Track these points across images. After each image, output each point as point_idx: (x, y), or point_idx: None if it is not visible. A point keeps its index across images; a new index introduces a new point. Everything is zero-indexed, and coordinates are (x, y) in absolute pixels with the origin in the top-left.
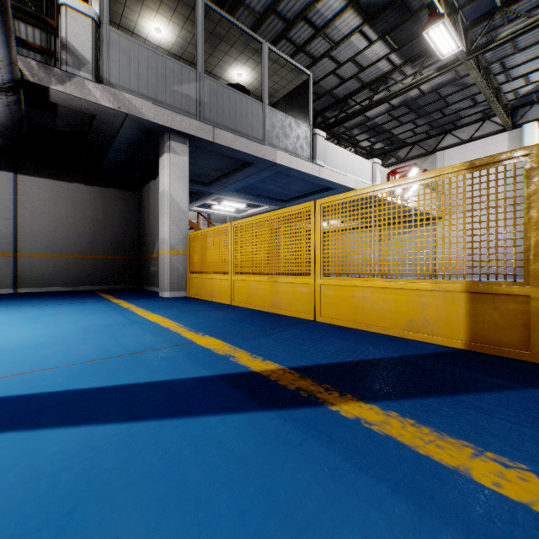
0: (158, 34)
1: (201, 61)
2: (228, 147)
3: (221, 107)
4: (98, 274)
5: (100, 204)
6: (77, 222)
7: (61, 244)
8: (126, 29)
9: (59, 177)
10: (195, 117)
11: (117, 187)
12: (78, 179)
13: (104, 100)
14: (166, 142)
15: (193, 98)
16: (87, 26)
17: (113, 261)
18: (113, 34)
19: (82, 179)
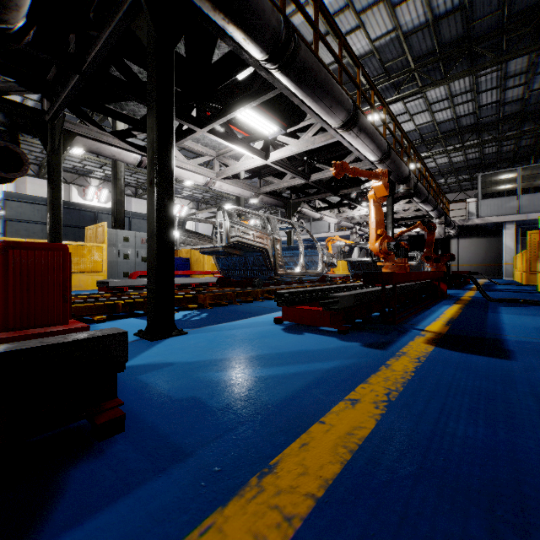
0: (507, 176)
1: (519, 191)
2: (535, 219)
3: (530, 204)
4: (487, 272)
5: (488, 243)
6: (478, 252)
7: (472, 261)
8: (494, 180)
9: (471, 236)
10: (516, 213)
11: (496, 235)
12: (479, 236)
13: (478, 222)
14: (503, 226)
15: (514, 206)
16: (474, 204)
17: (494, 266)
18: (482, 202)
19: (480, 235)
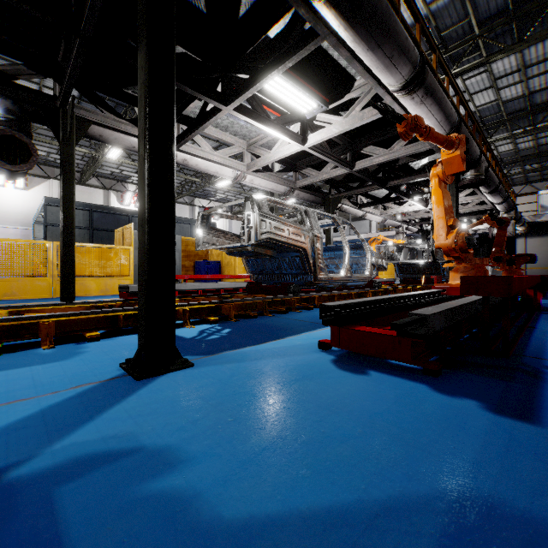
0: None
1: None
2: None
3: None
4: None
5: None
6: None
7: (543, 263)
8: None
9: (542, 235)
10: None
11: None
12: None
13: None
14: None
15: None
16: (547, 196)
17: None
18: None
19: None
